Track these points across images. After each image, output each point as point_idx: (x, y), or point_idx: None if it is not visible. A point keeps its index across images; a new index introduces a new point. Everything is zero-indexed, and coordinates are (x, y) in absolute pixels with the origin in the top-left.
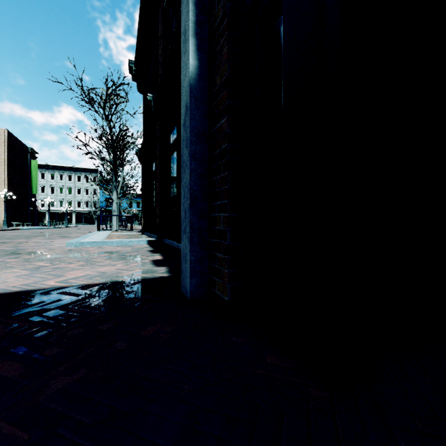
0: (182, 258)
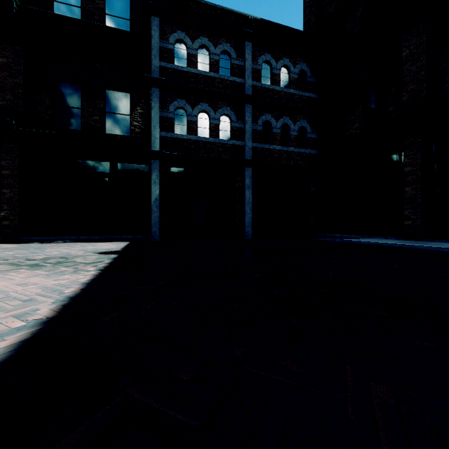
0: (152, 233)
